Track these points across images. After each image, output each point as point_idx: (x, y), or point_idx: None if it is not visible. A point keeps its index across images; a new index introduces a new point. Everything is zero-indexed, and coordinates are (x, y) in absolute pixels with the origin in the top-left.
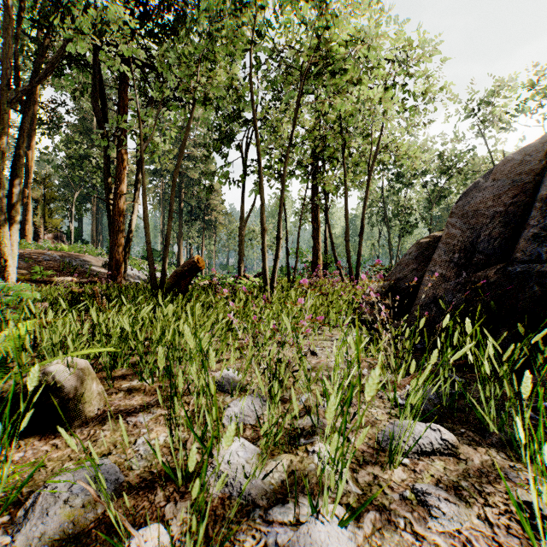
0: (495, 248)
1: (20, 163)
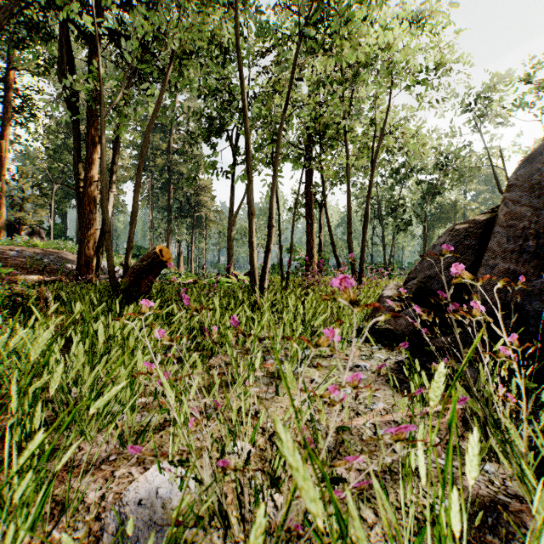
0: None
1: None
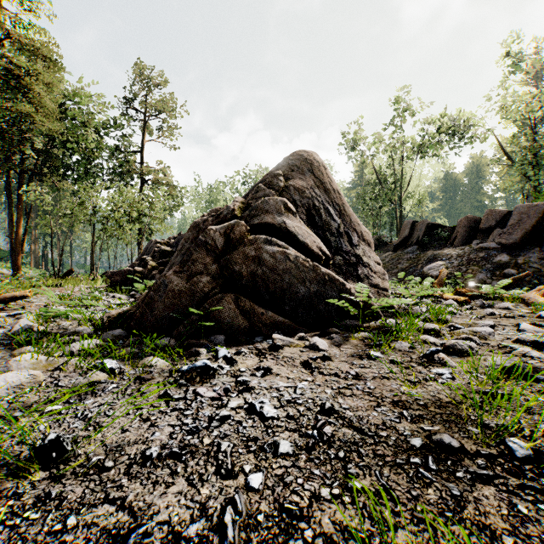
0: None
1: None
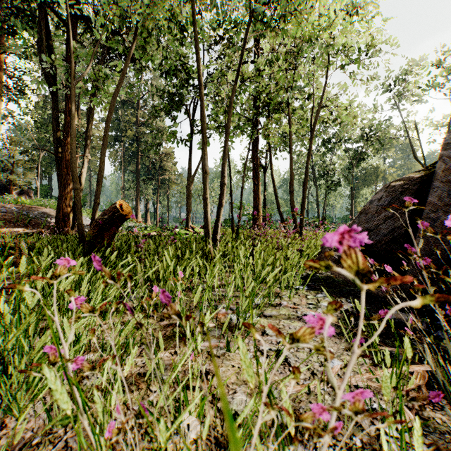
0: None
1: None
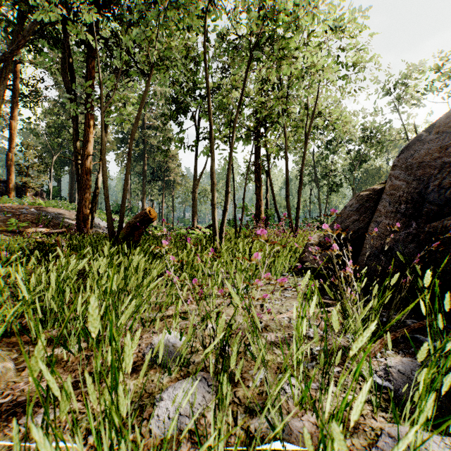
0: (445, 198)
1: None
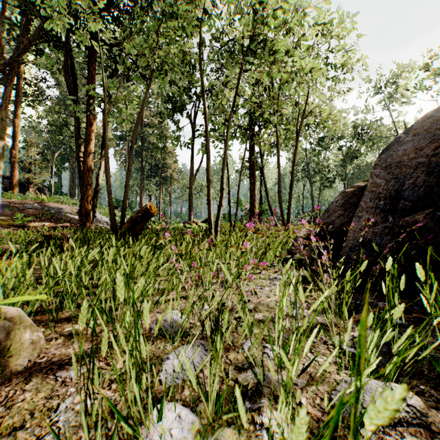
0: (419, 195)
1: (3, 126)
